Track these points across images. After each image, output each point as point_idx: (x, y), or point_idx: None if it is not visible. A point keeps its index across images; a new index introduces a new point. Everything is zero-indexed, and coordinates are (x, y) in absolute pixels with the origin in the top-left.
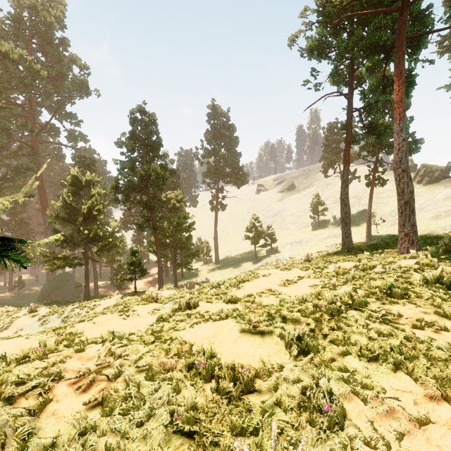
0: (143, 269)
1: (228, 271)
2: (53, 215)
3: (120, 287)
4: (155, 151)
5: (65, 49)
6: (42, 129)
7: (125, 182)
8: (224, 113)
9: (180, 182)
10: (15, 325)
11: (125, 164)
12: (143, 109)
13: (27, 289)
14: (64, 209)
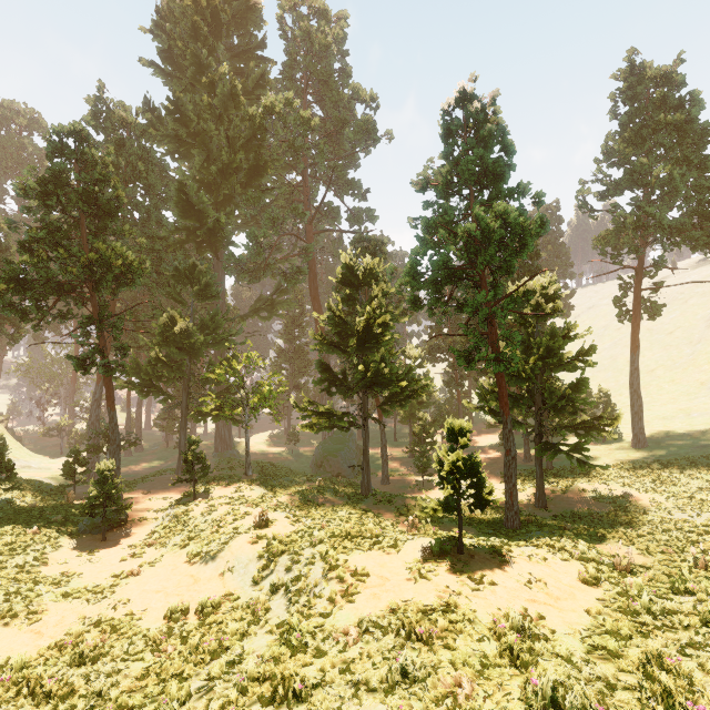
0: (481, 485)
1: (692, 479)
2: (317, 338)
3: (424, 472)
4: (497, 181)
5: (346, 84)
6: (316, 211)
7: (432, 262)
8: (665, 71)
9: (539, 265)
10: (226, 554)
11: (431, 221)
12: (469, 92)
13: (305, 443)
14: (333, 327)
